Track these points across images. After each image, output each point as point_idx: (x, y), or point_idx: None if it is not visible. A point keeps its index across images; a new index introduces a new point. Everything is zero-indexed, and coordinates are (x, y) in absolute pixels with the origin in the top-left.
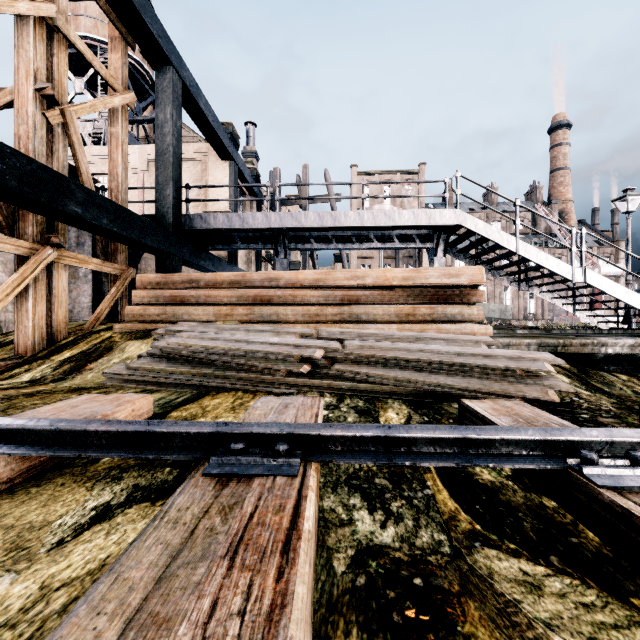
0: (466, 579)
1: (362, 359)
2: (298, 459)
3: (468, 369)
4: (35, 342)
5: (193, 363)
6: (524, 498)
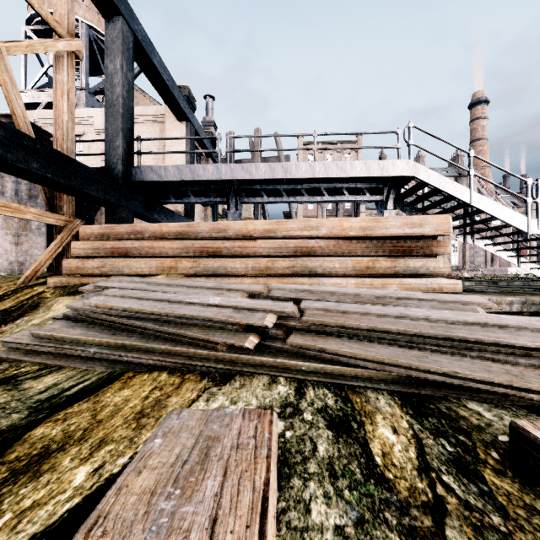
0: None
1: (326, 328)
2: None
3: (476, 346)
4: None
5: (113, 329)
6: None
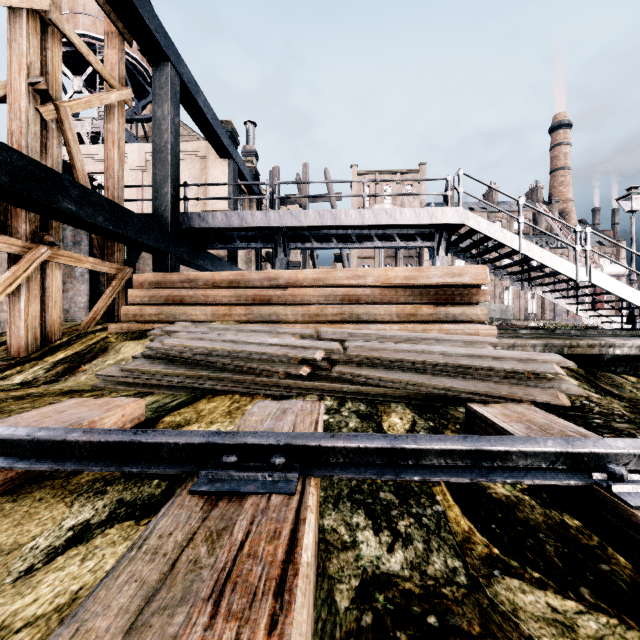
0: (487, 617)
1: (364, 361)
2: (296, 474)
3: (474, 371)
4: (28, 343)
5: (189, 365)
6: (543, 516)
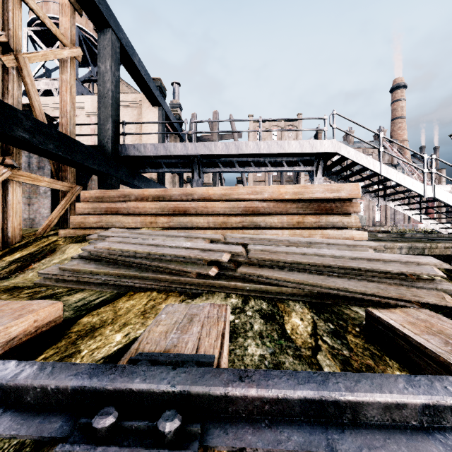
0: None
1: (264, 262)
2: None
3: (362, 272)
4: None
5: (116, 265)
6: None
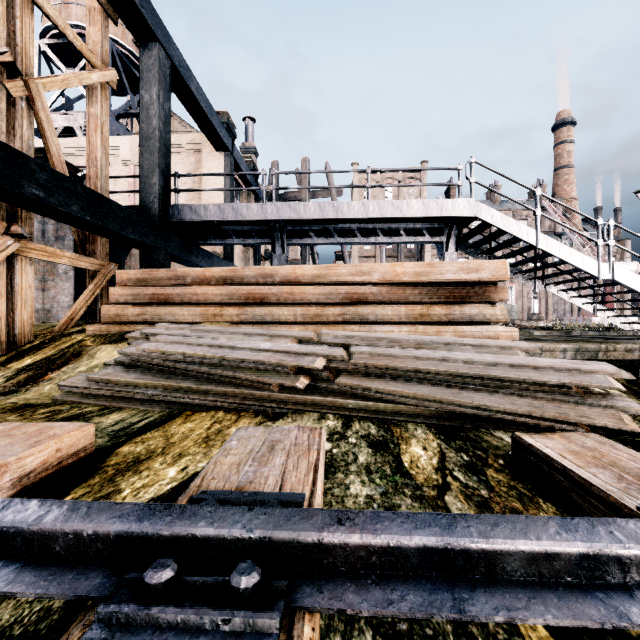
0: None
1: (373, 370)
2: (275, 620)
3: (508, 384)
4: None
5: (167, 374)
6: None
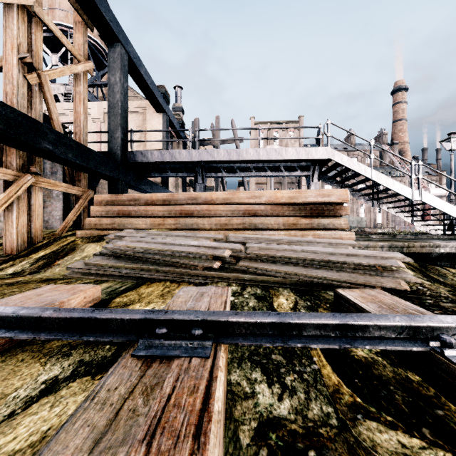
0: (353, 452)
1: (259, 257)
2: (210, 342)
3: (339, 265)
4: (18, 244)
5: (133, 260)
6: (393, 372)
